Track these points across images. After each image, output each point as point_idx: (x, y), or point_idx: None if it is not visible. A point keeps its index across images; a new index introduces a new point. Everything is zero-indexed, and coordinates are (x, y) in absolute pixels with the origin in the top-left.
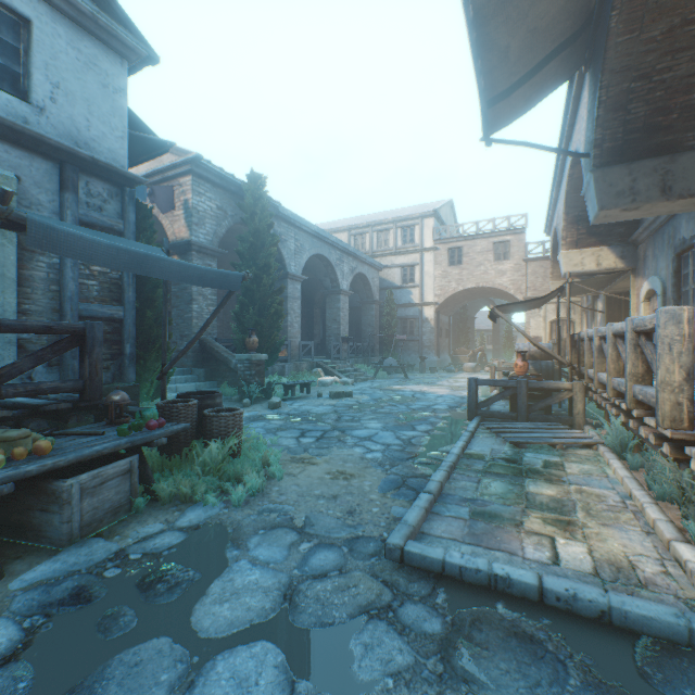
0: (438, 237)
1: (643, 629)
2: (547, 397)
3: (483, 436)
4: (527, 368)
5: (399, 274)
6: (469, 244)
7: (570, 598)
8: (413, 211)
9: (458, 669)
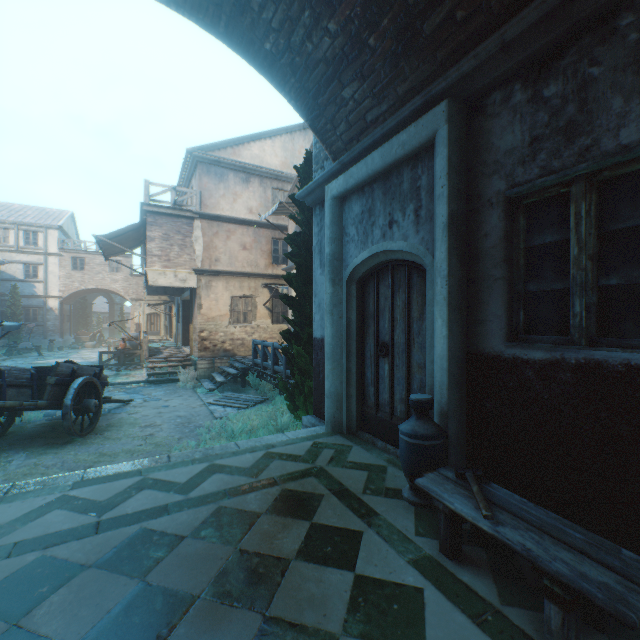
0: (63, 246)
1: (134, 383)
2: (132, 356)
3: (107, 371)
4: (126, 345)
5: (22, 269)
6: (91, 257)
7: (124, 383)
8: (36, 217)
9: (107, 389)
